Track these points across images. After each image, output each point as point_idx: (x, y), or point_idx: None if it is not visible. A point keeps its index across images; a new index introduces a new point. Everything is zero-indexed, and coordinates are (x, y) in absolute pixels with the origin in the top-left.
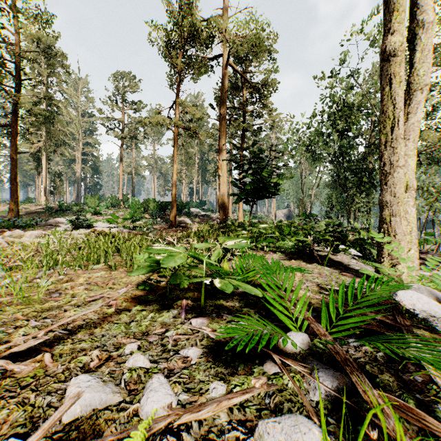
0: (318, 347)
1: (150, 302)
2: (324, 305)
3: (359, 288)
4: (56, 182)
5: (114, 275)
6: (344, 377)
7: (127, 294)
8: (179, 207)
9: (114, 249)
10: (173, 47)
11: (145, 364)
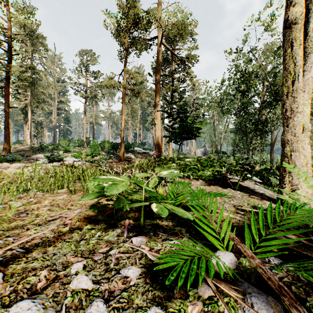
0: (247, 270)
1: (99, 221)
2: (246, 227)
3: (277, 212)
4: (38, 129)
5: (73, 198)
6: (277, 302)
7: (81, 214)
8: (126, 146)
9: (76, 177)
10: (122, 30)
11: (88, 286)
